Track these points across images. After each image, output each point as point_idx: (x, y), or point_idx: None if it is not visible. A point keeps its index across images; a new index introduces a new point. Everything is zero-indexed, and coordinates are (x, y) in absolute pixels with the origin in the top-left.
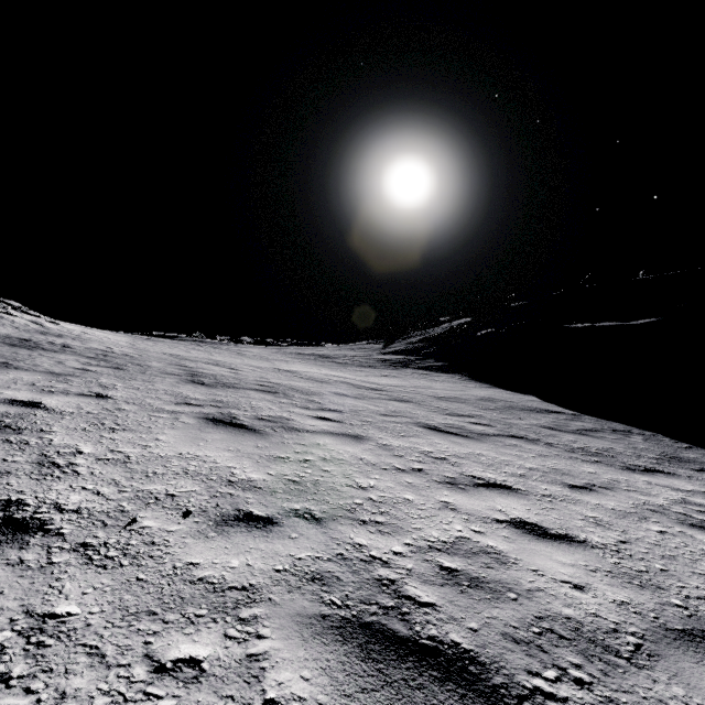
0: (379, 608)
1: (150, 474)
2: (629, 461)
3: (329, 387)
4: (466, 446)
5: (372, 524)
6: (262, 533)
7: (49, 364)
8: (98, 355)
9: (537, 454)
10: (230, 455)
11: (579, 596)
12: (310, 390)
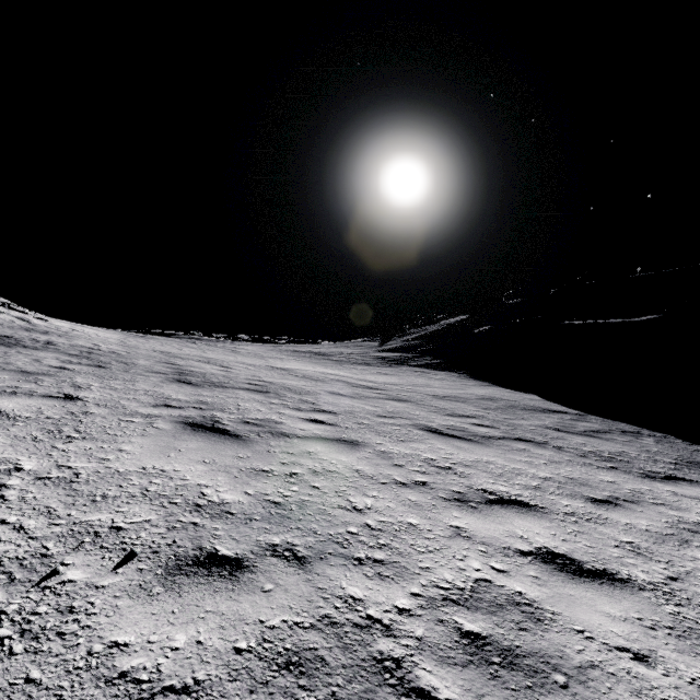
0: None
1: (98, 497)
2: (646, 466)
3: (324, 385)
4: (471, 452)
5: (370, 564)
6: (226, 585)
7: (23, 362)
8: (82, 352)
9: (548, 460)
10: (204, 469)
11: (647, 674)
12: (303, 389)
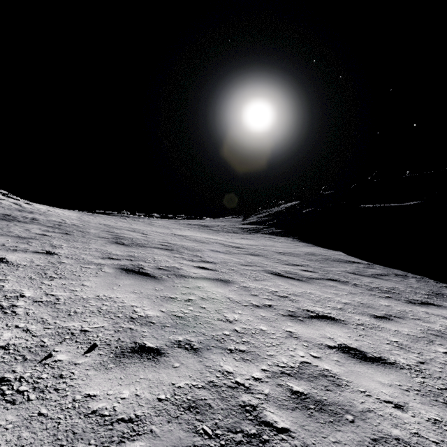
0: (243, 436)
1: (72, 313)
2: (410, 296)
3: (208, 246)
4: (300, 287)
5: (237, 353)
6: (151, 363)
7: (19, 231)
8: (55, 225)
9: (348, 292)
10: (135, 296)
11: (402, 416)
12: (194, 248)
